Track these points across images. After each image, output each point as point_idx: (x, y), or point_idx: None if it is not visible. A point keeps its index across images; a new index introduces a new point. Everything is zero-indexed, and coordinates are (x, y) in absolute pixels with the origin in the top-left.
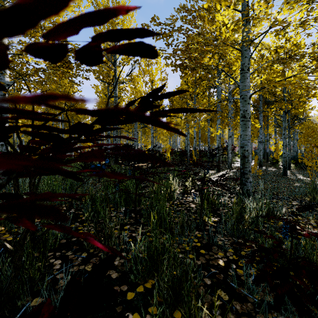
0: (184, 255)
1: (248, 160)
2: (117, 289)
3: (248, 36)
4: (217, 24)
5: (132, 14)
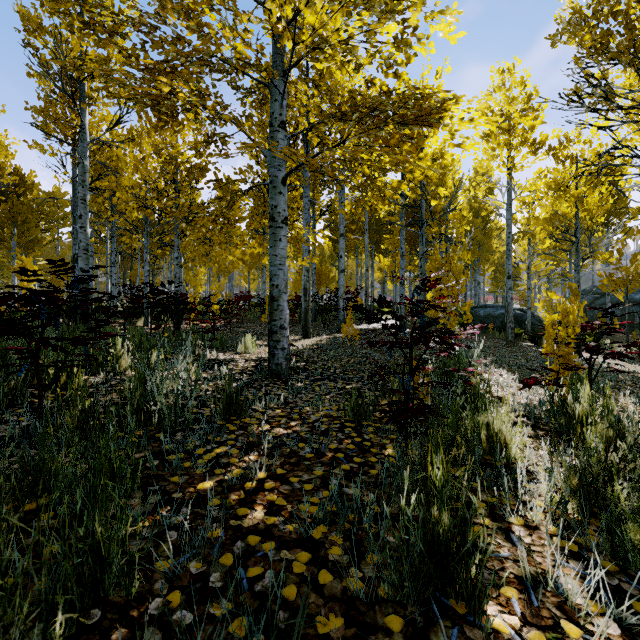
0: None
1: (279, 305)
2: None
3: (281, 59)
4: (196, 20)
5: None
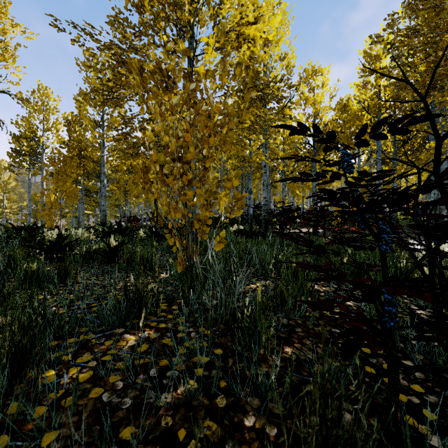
0: None
1: None
2: None
3: None
4: None
5: (289, 23)
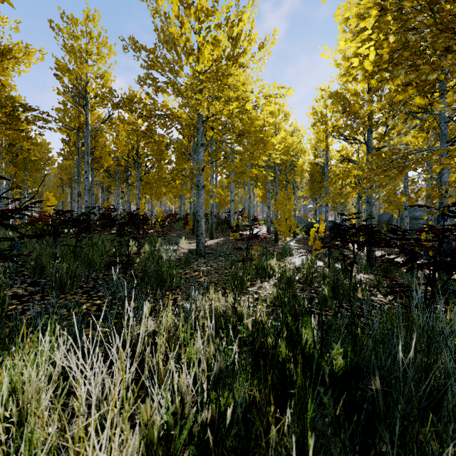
0: (96, 276)
1: (200, 224)
2: (44, 283)
3: (201, 116)
4: (167, 107)
5: (110, 47)
